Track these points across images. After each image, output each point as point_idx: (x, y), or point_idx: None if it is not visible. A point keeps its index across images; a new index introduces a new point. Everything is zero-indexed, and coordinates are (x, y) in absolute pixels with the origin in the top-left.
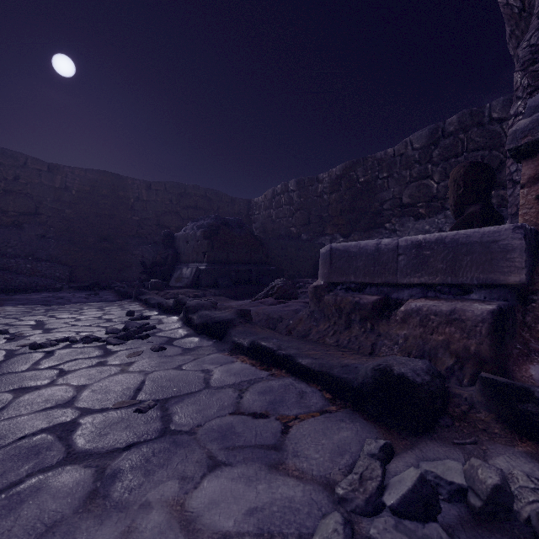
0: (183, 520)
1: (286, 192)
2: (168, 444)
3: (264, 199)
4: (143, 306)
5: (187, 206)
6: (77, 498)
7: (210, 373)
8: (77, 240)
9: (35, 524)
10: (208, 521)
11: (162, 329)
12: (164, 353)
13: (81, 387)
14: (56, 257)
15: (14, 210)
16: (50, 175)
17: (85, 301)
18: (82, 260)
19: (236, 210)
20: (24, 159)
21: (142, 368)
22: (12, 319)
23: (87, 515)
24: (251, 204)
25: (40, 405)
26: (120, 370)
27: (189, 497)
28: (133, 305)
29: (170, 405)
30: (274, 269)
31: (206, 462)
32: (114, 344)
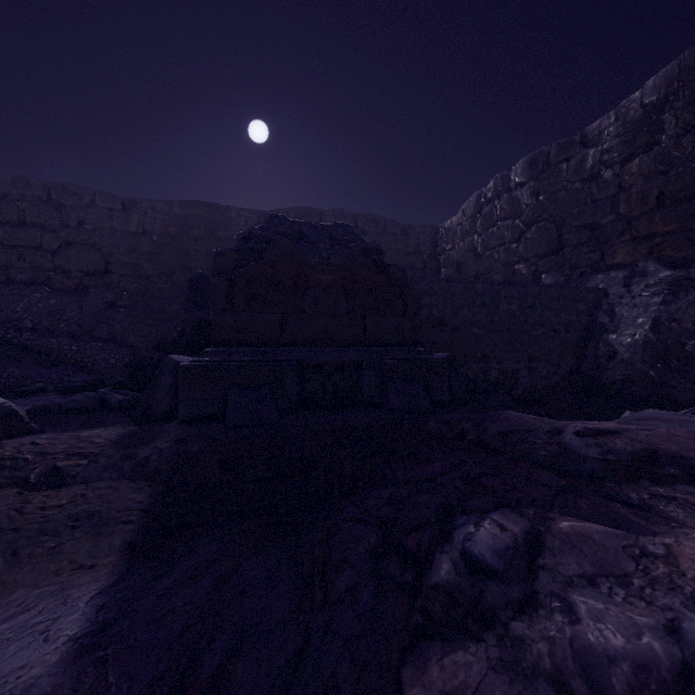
0: None
1: (505, 192)
2: None
3: (460, 218)
4: None
5: None
6: None
7: None
8: (156, 308)
9: None
10: None
11: None
12: None
13: None
14: (121, 334)
15: (78, 268)
16: (125, 215)
17: None
18: (156, 339)
19: (410, 248)
20: (91, 196)
21: None
22: None
23: None
24: (439, 233)
25: None
26: None
27: None
28: None
29: None
30: (439, 359)
31: None
32: None
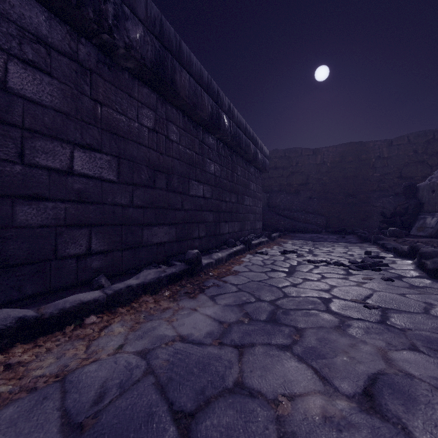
0: (384, 357)
1: None
2: (383, 327)
3: None
4: (380, 249)
5: (436, 152)
6: (331, 324)
7: (433, 306)
8: (330, 198)
9: (316, 323)
10: (400, 365)
11: (393, 268)
12: (391, 283)
13: (333, 286)
14: (317, 210)
15: (296, 183)
16: (314, 156)
17: (335, 241)
18: (333, 212)
19: None
20: (300, 151)
21: (372, 287)
22: (297, 247)
23: (335, 331)
24: None
25: (314, 287)
26: (356, 284)
27: (390, 351)
28: (371, 247)
29: (389, 312)
30: None
31: (408, 346)
32: (353, 270)
